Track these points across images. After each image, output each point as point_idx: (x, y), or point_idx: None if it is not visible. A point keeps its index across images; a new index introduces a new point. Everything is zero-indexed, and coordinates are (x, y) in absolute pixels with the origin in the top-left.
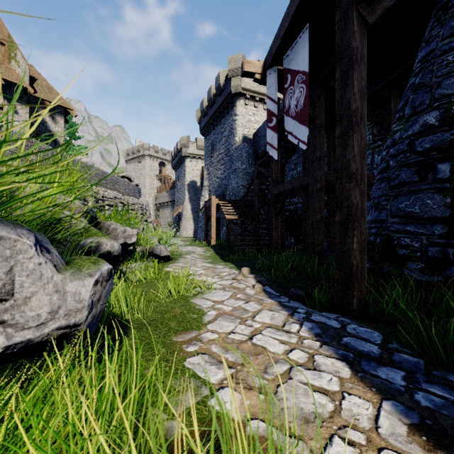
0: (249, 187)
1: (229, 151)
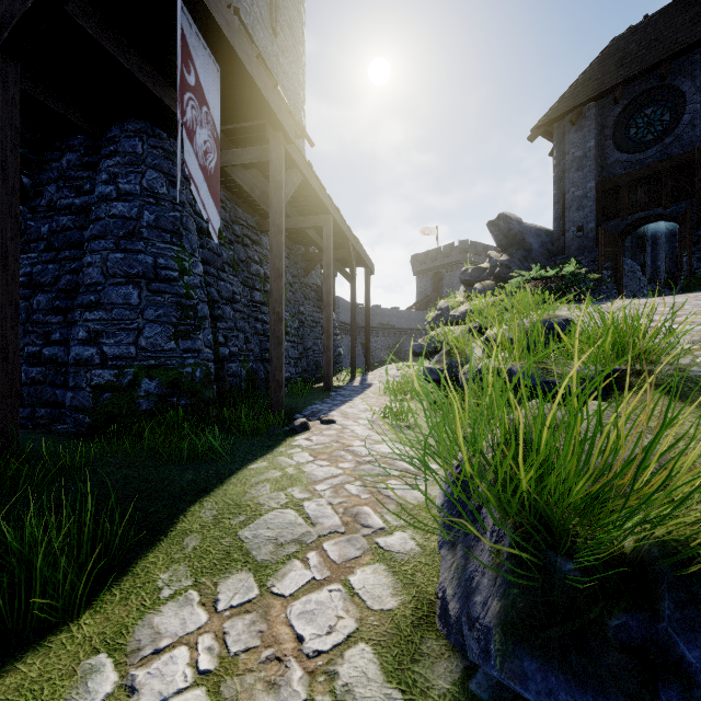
0: None
1: None
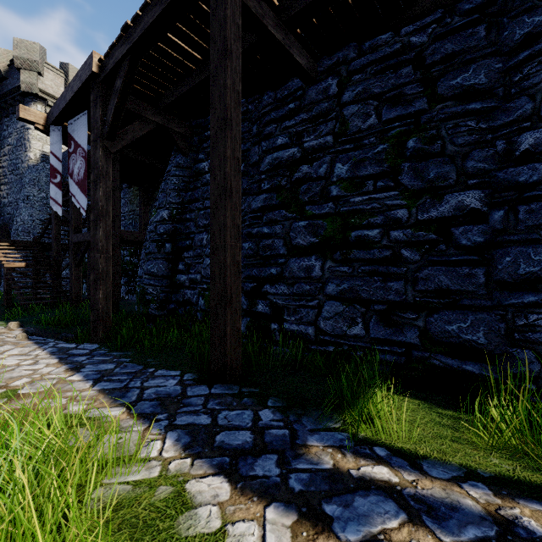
0: (46, 227)
1: (17, 168)
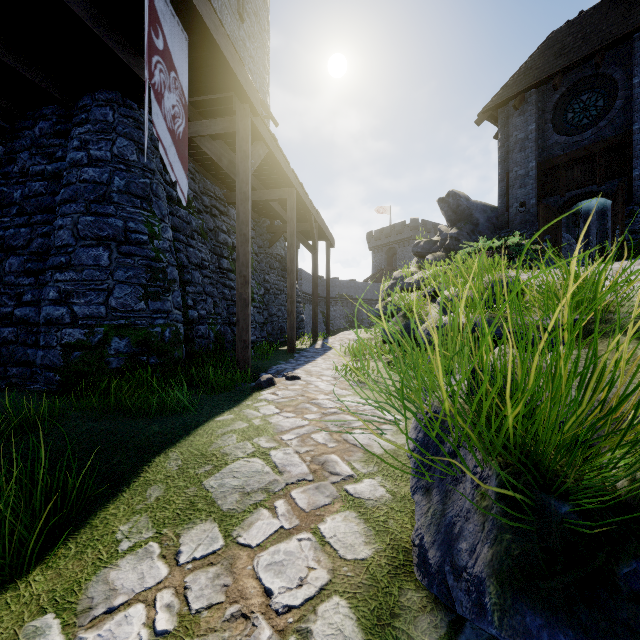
0: None
1: None
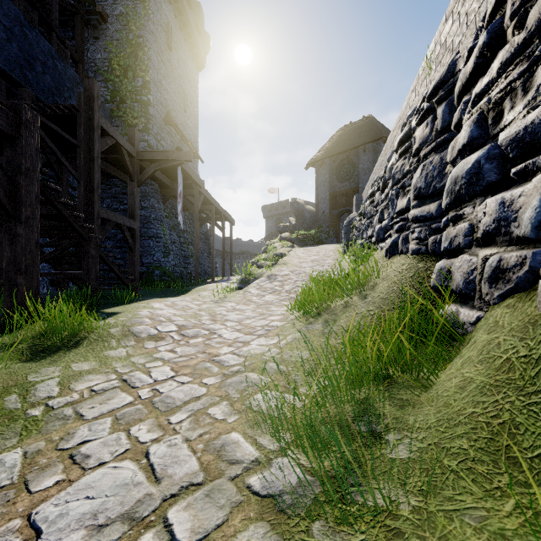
0: None
1: None
